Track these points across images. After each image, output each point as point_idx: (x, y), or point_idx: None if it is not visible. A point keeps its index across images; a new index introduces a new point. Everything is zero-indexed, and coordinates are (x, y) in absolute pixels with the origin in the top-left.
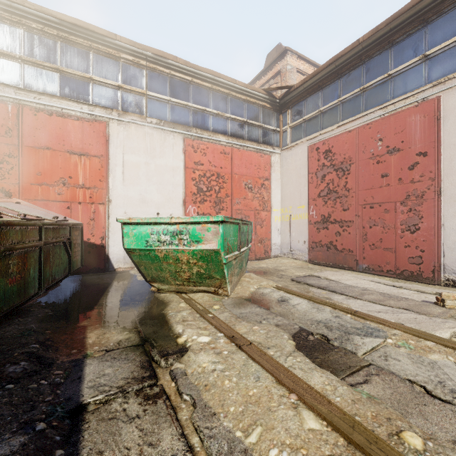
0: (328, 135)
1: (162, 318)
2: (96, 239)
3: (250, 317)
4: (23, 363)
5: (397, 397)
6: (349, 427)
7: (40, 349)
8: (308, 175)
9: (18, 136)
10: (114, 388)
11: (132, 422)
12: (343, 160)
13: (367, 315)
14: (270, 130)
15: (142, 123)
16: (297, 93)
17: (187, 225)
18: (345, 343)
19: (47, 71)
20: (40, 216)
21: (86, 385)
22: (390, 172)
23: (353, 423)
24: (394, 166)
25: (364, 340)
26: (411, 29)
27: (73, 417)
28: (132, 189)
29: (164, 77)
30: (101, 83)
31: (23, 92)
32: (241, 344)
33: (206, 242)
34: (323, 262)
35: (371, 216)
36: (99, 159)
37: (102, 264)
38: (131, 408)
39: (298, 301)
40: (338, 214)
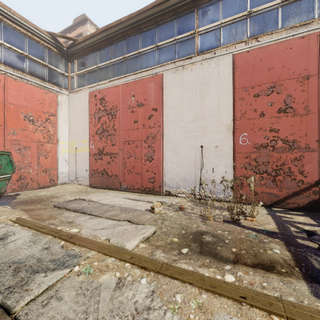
0: (102, 86)
1: None
2: None
3: None
4: None
5: None
6: None
7: None
8: (89, 116)
9: None
10: None
11: None
12: (112, 107)
13: (79, 238)
14: (57, 72)
15: None
16: (81, 47)
17: None
18: (14, 293)
19: None
20: None
21: None
22: (138, 120)
23: None
24: (141, 115)
25: (46, 278)
26: (150, 25)
27: None
28: None
29: None
30: None
31: None
32: None
33: None
34: (99, 185)
35: (128, 150)
36: None
37: None
38: None
39: (20, 236)
40: (109, 148)
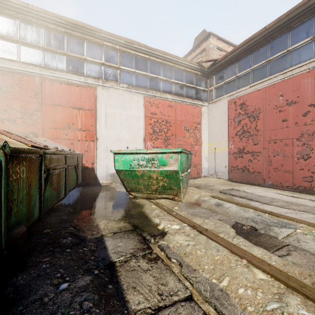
0: (242, 92)
1: (142, 214)
2: (89, 164)
3: (200, 214)
4: (69, 238)
5: (311, 264)
6: (286, 278)
7: (75, 231)
8: (228, 120)
9: (42, 98)
10: (128, 254)
11: (146, 272)
12: (253, 110)
13: (279, 214)
14: (201, 90)
15: (118, 87)
16: (220, 64)
17: (157, 154)
18: (269, 231)
19: (58, 55)
20: (61, 149)
21: (110, 252)
22: (288, 118)
23: (287, 276)
24: (291, 114)
25: (281, 230)
26: (304, 18)
27: (109, 268)
28: (111, 131)
29: (131, 56)
30: (91, 61)
31: (44, 70)
32: (200, 230)
33: (170, 165)
34: (239, 180)
35: (275, 149)
36: (90, 112)
37: (93, 180)
38: (142, 265)
39: (229, 205)
40: (250, 147)
